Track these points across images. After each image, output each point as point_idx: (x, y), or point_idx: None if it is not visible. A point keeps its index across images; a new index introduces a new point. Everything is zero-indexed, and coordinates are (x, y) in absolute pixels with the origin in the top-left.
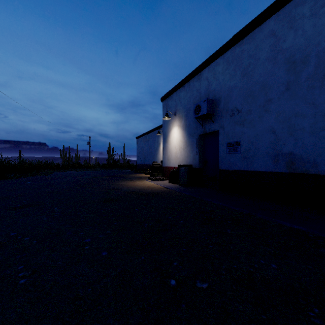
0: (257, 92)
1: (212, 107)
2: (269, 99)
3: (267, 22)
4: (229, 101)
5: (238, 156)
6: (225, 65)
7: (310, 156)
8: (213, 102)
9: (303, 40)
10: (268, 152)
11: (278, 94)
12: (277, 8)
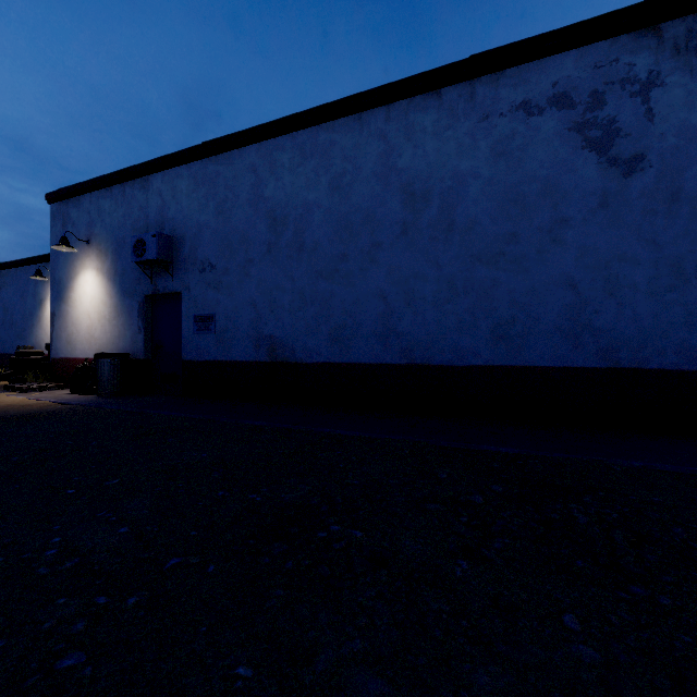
0: (236, 244)
1: (168, 249)
2: (251, 259)
3: (248, 149)
4: (198, 247)
5: (212, 339)
6: (192, 184)
7: (289, 340)
8: (171, 240)
9: (284, 196)
10: (249, 333)
11: (260, 255)
12: (258, 138)
